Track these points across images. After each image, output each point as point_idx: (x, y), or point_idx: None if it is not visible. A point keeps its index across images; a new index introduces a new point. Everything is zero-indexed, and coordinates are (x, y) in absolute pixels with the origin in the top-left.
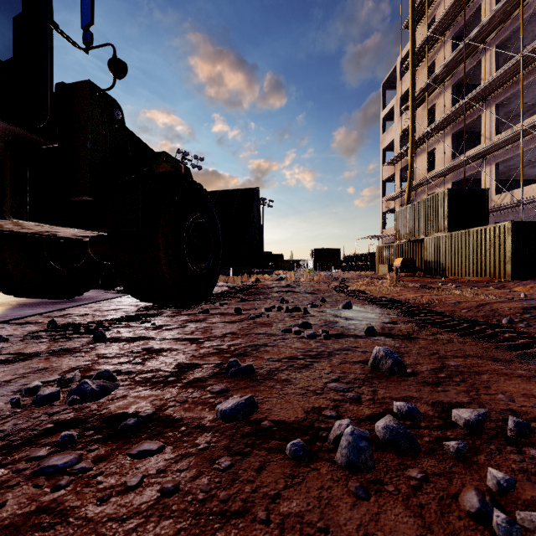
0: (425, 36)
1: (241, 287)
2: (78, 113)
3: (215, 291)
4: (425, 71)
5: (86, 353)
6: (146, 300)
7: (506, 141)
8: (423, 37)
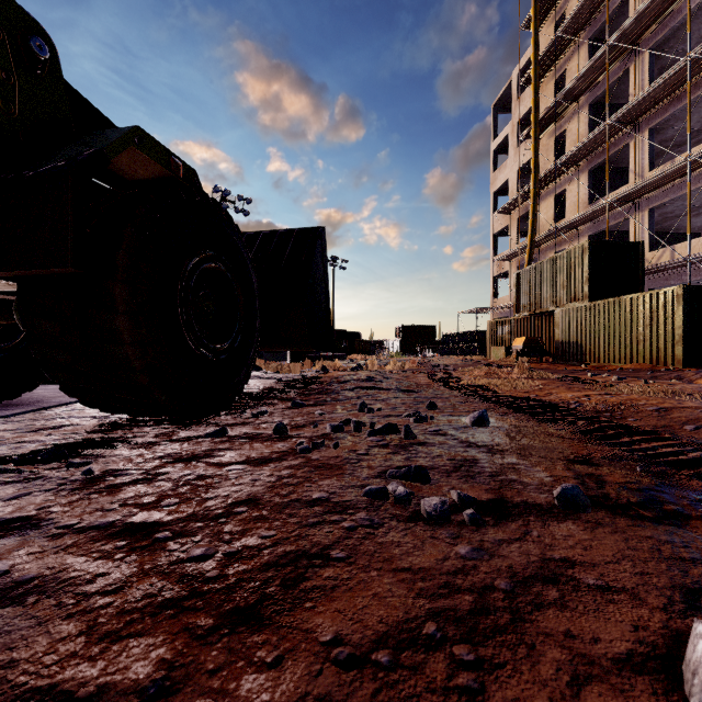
0: (553, 37)
1: (296, 381)
2: None
3: (253, 389)
4: (552, 86)
5: None
6: (109, 410)
7: (665, 178)
8: (549, 40)
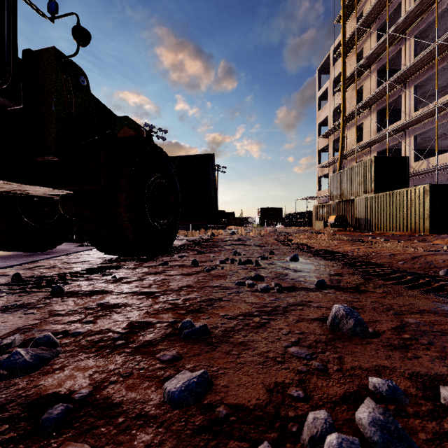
0: (354, 28)
1: (198, 241)
2: (43, 78)
3: (175, 245)
4: (354, 58)
5: (39, 309)
6: (110, 253)
7: (423, 117)
8: (352, 29)
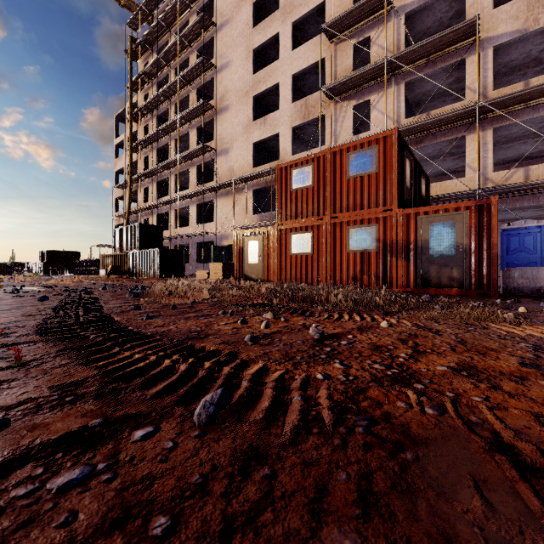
0: (139, 107)
1: None
2: None
3: None
4: (143, 128)
5: None
6: None
7: (176, 200)
8: (142, 102)
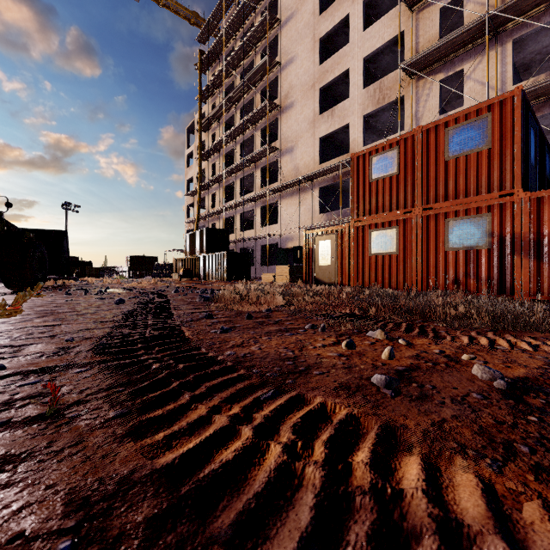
0: (207, 116)
1: (57, 285)
2: None
3: None
4: (211, 137)
5: None
6: (12, 288)
7: (241, 203)
8: (210, 111)
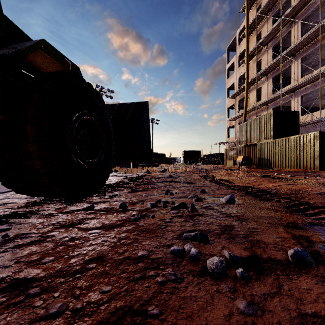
0: (255, 15)
1: (134, 178)
2: None
3: (112, 182)
4: (255, 39)
5: None
6: (31, 195)
7: (308, 81)
8: (253, 17)
